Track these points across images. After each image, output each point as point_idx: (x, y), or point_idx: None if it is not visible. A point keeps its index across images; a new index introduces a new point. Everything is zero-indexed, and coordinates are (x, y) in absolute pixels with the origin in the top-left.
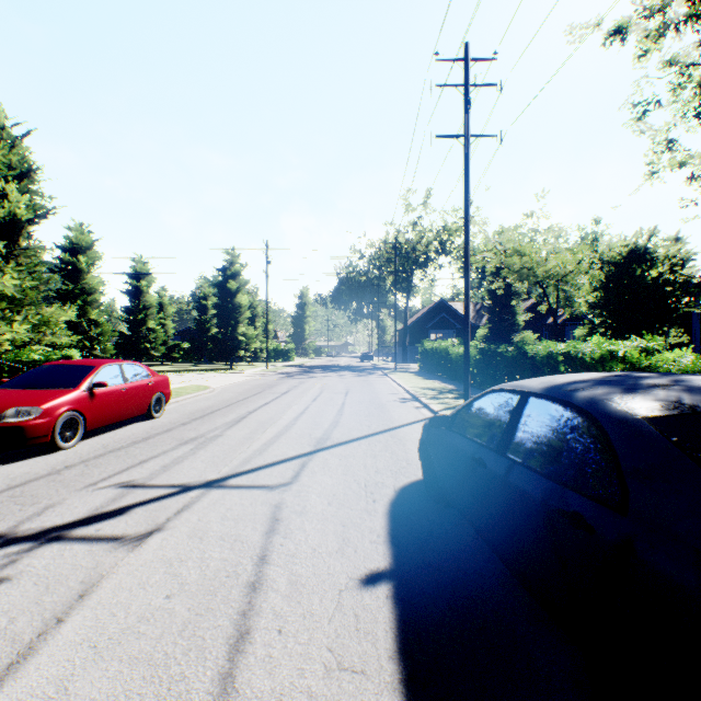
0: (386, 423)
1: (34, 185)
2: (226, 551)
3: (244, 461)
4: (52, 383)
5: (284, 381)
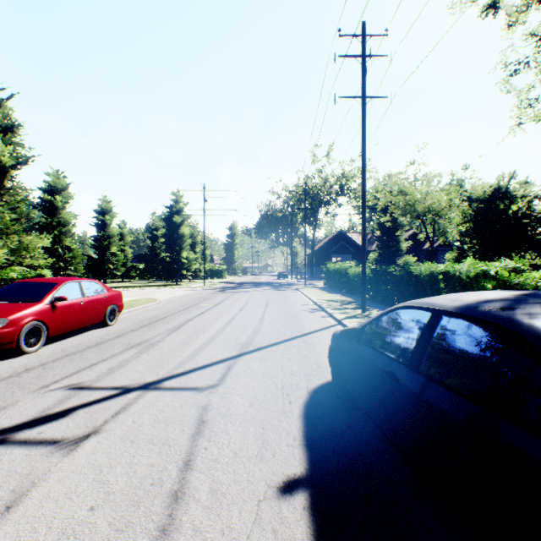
0: (298, 330)
1: (16, 138)
2: (153, 455)
3: (179, 364)
4: (19, 298)
5: (217, 295)
